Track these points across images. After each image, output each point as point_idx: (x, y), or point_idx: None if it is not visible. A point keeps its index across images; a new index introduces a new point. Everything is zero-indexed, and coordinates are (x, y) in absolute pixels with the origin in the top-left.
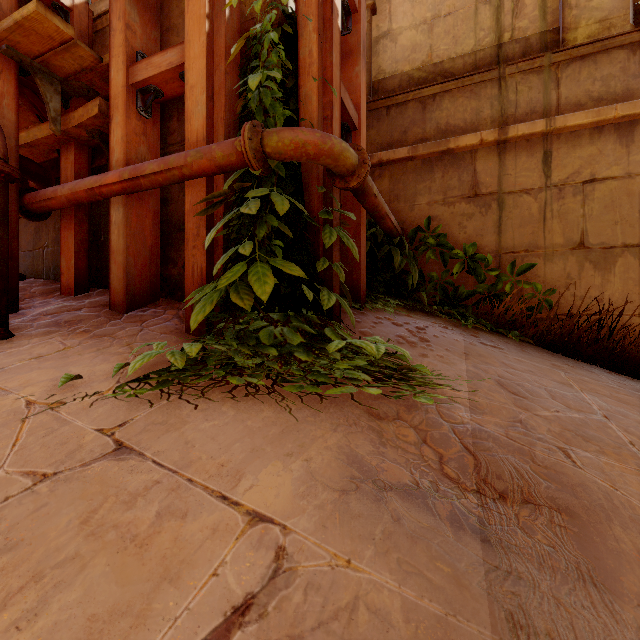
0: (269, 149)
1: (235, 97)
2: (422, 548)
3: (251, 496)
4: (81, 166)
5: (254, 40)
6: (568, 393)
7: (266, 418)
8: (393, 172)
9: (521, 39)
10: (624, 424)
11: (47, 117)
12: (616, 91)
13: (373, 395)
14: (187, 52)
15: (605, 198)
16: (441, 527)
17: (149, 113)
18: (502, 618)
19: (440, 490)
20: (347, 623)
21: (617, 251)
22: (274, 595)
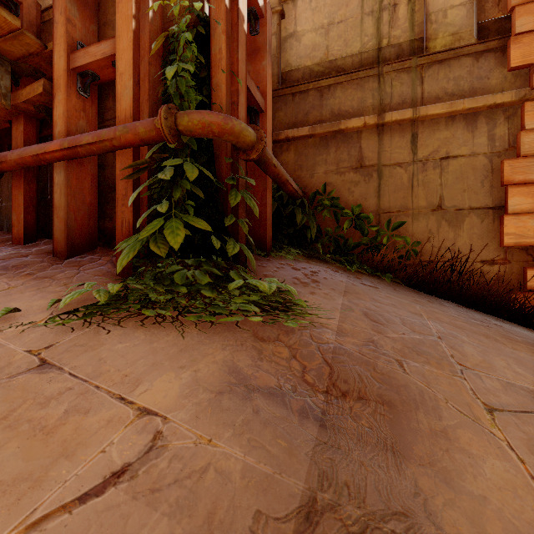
0: (181, 127)
1: (158, 83)
2: (270, 430)
3: (144, 397)
4: (30, 135)
5: (173, 38)
6: (417, 321)
7: (170, 341)
8: (297, 146)
9: (395, 45)
10: (452, 343)
11: None
12: (464, 89)
13: (261, 323)
14: (117, 45)
15: (456, 171)
16: (290, 416)
17: (88, 93)
18: (315, 474)
19: (298, 391)
20: (197, 480)
21: (465, 212)
22: (146, 463)
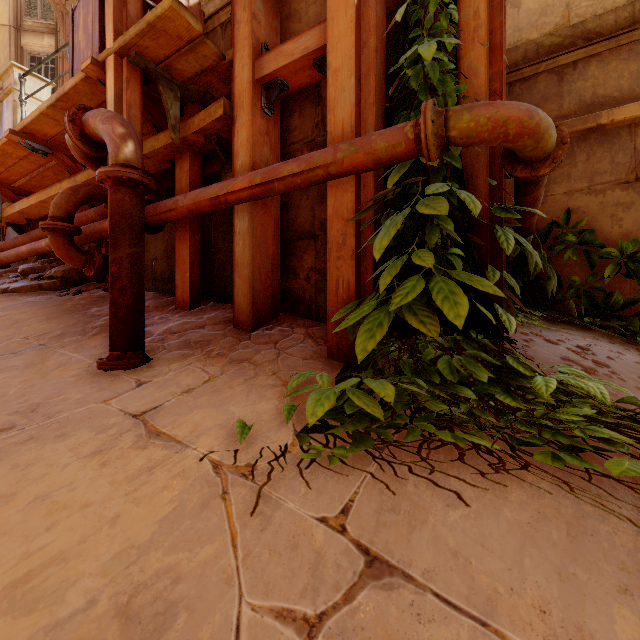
0: (455, 132)
1: (382, 78)
2: None
3: None
4: (195, 174)
5: (414, 5)
6: None
7: (524, 504)
8: None
9: None
10: None
11: (163, 126)
12: None
13: None
14: (329, 31)
15: None
16: None
17: (272, 110)
18: None
19: None
20: None
21: None
22: None
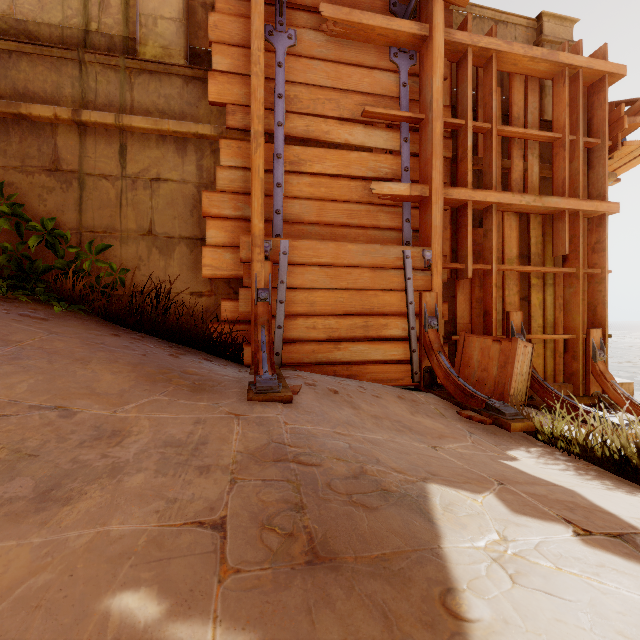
0: None
1: None
2: None
3: None
4: None
5: None
6: None
7: None
8: None
9: (107, 34)
10: None
11: None
12: (175, 110)
13: None
14: None
15: (168, 196)
16: None
17: None
18: None
19: None
20: None
21: (176, 241)
22: None
